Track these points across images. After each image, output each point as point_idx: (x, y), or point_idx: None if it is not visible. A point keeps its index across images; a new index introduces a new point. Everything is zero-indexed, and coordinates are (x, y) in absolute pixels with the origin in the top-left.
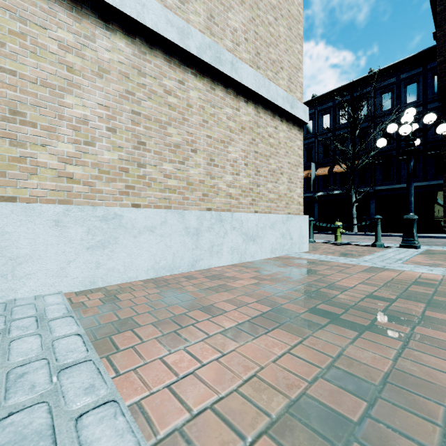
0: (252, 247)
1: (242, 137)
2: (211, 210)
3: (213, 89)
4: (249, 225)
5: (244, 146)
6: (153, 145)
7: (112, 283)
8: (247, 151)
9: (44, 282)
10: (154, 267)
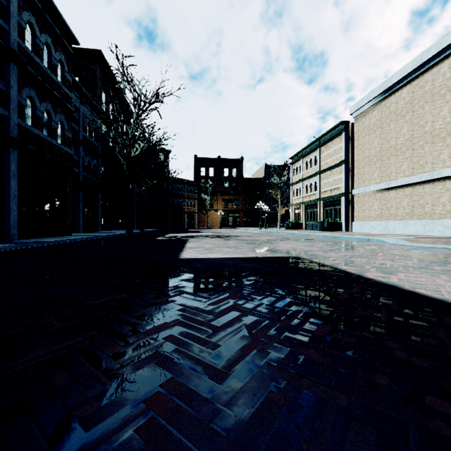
0: (449, 231)
1: (447, 193)
2: (433, 219)
3: (433, 184)
4: (447, 223)
5: (448, 196)
6: (416, 206)
7: (406, 234)
8: (450, 197)
9: (397, 232)
10: (414, 232)
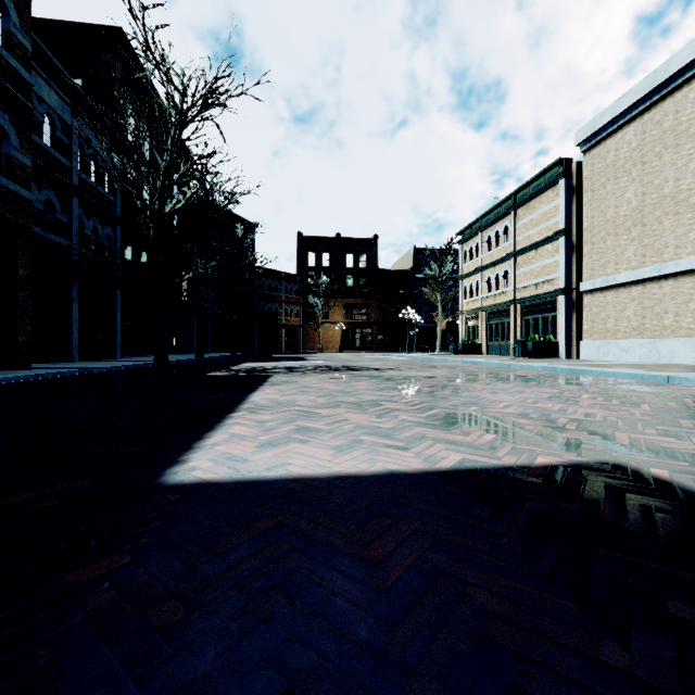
0: None
1: None
2: None
3: None
4: None
5: None
6: None
7: None
8: None
9: (680, 360)
10: None
